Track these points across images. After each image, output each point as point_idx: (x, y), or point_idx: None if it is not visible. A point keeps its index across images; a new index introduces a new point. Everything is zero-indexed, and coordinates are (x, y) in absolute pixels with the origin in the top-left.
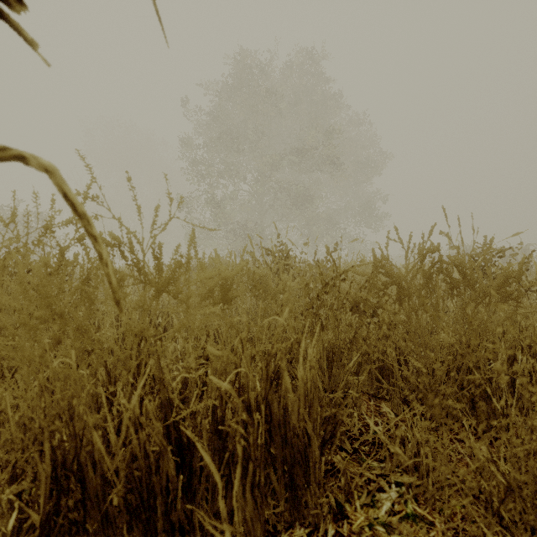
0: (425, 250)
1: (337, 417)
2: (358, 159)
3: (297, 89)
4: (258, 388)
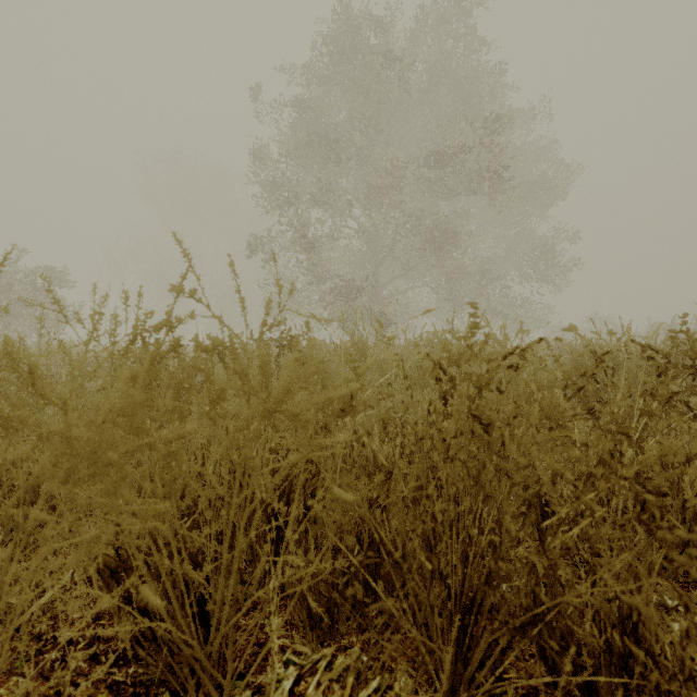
0: None
1: None
2: (528, 177)
3: (431, 68)
4: None
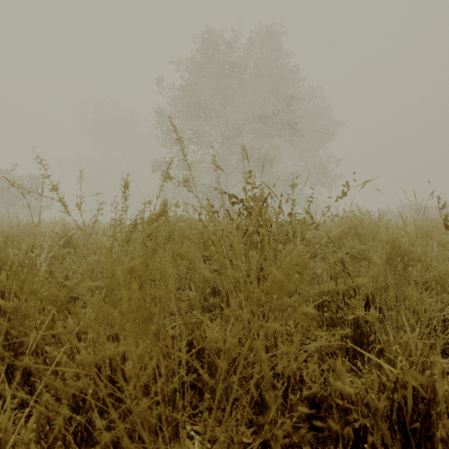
0: None
1: None
2: (313, 126)
3: (258, 64)
4: None
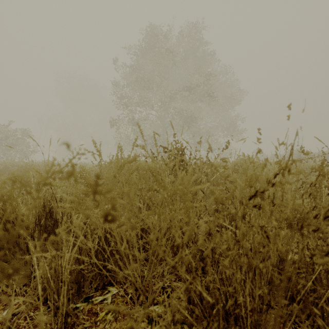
0: None
1: None
2: (226, 94)
3: (186, 49)
4: None
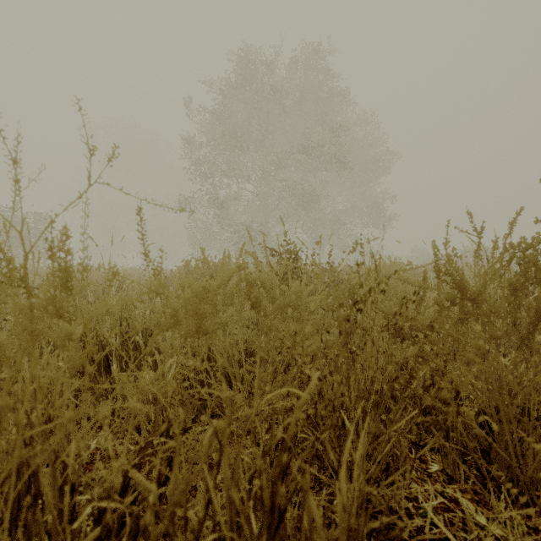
0: (505, 248)
1: (393, 532)
2: (366, 158)
3: (303, 86)
4: (254, 527)
